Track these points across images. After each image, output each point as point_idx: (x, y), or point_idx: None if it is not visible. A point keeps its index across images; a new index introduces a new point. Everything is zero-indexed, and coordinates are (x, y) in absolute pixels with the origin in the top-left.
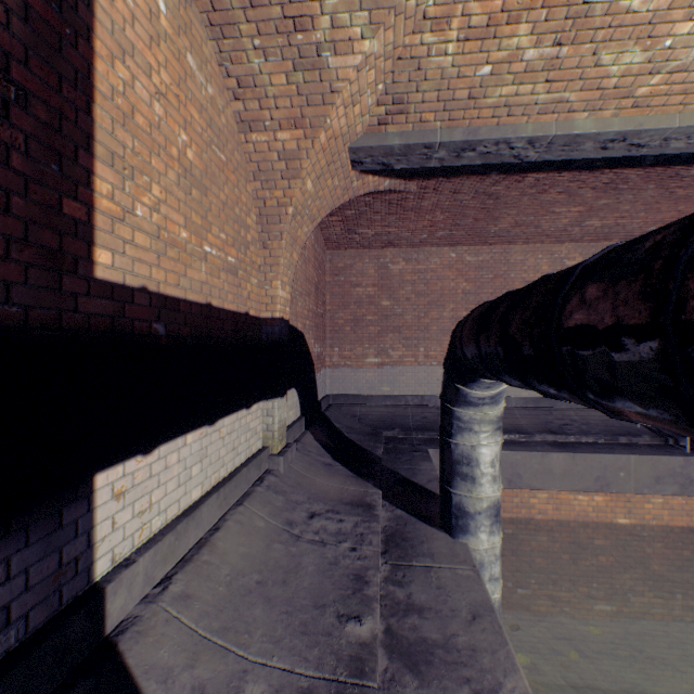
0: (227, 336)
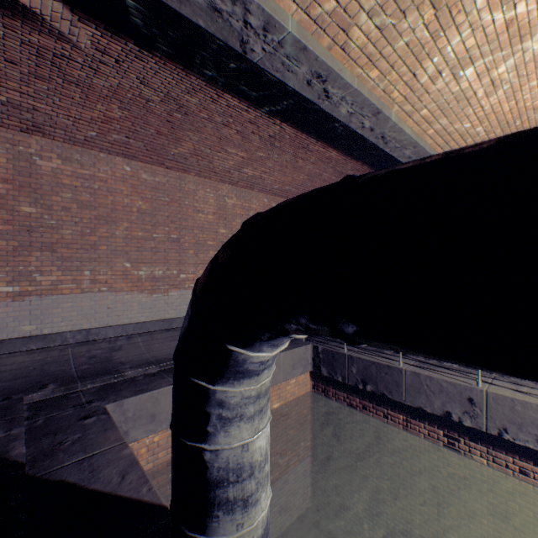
0: None
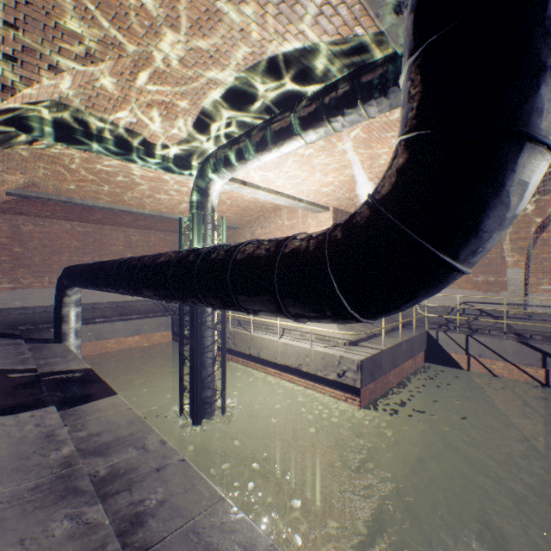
0: None
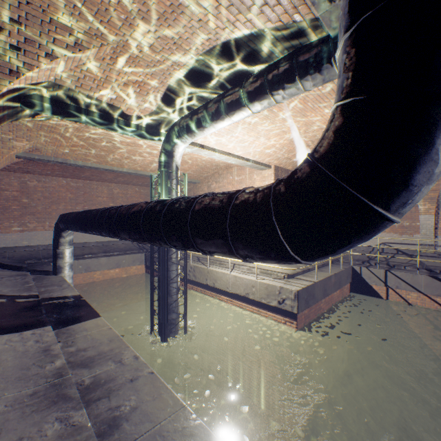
0: None
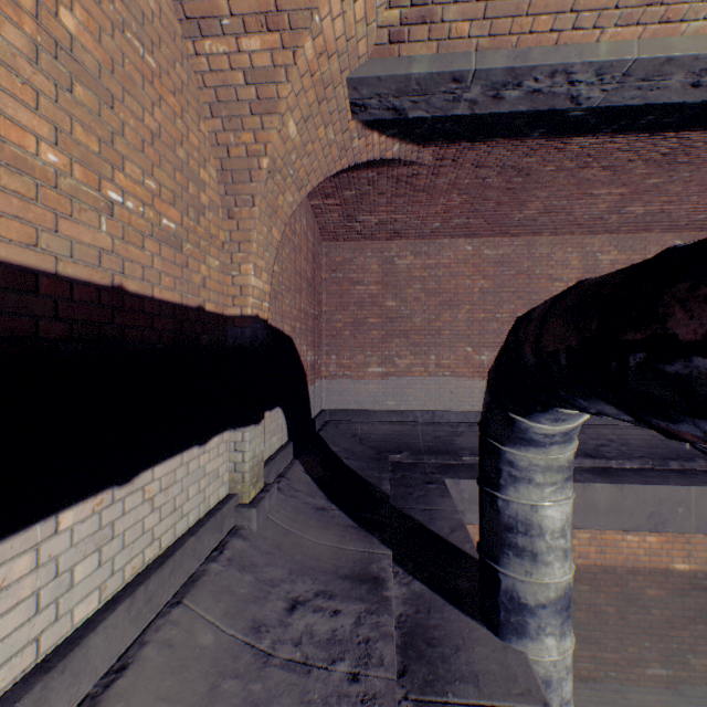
0: (159, 340)
